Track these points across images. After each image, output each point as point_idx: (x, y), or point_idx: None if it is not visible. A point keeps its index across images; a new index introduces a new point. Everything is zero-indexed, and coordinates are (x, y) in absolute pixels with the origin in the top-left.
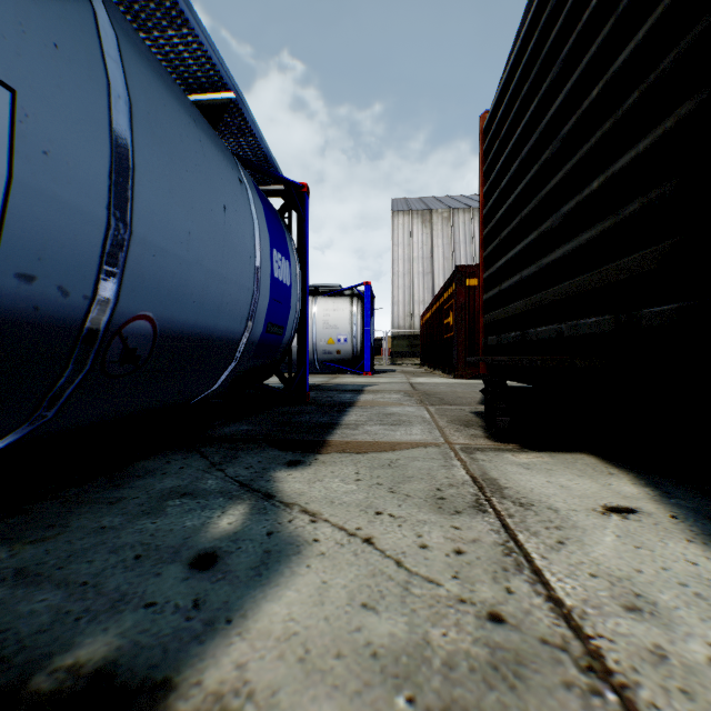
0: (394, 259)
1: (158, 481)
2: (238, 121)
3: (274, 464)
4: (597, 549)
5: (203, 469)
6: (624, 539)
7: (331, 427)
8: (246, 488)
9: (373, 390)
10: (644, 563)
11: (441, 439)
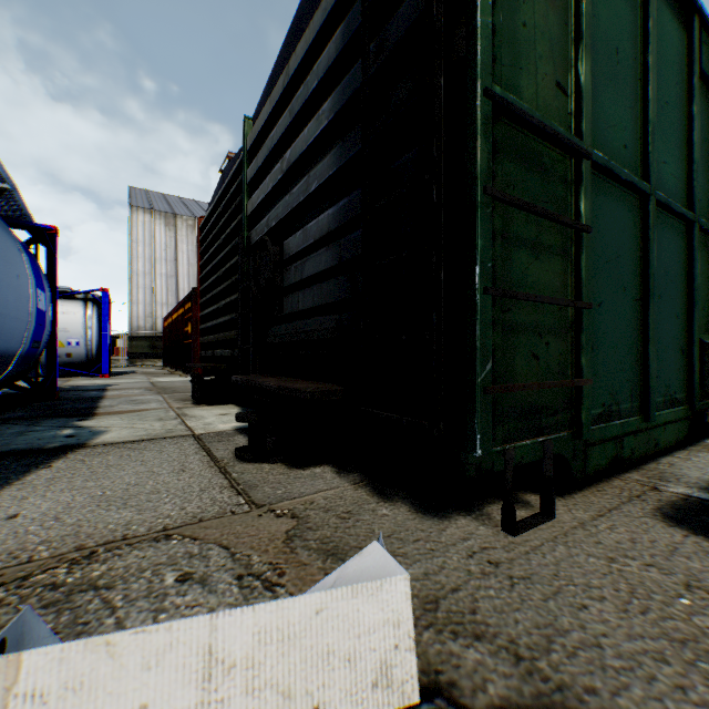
0: (134, 256)
1: (4, 431)
2: (6, 193)
3: (71, 421)
4: (208, 420)
5: (26, 426)
6: (218, 418)
7: (94, 408)
8: (65, 427)
9: (118, 388)
10: (218, 420)
11: (168, 406)
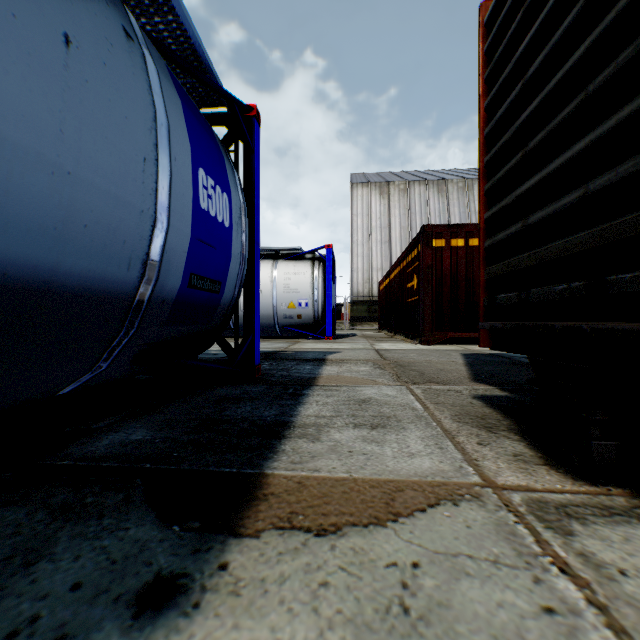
0: (354, 228)
1: None
2: None
3: (103, 605)
4: None
5: None
6: None
7: (278, 432)
8: None
9: (337, 359)
10: None
11: (470, 470)
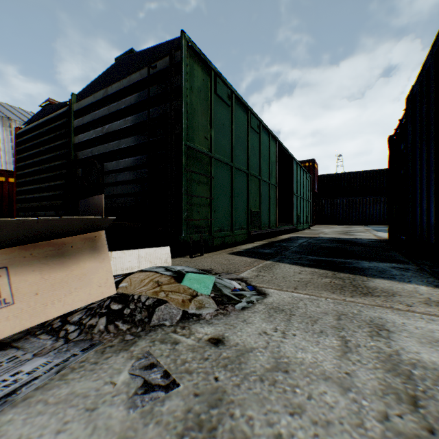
0: None
1: None
2: None
3: None
4: None
5: None
6: None
7: None
8: None
9: None
10: None
11: None
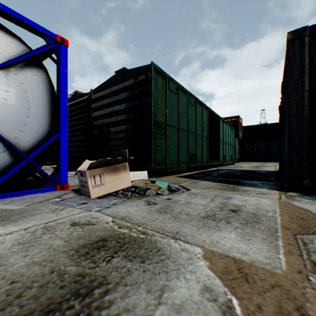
0: None
1: None
2: None
3: None
4: None
5: None
6: None
7: None
8: None
9: None
10: None
11: None
